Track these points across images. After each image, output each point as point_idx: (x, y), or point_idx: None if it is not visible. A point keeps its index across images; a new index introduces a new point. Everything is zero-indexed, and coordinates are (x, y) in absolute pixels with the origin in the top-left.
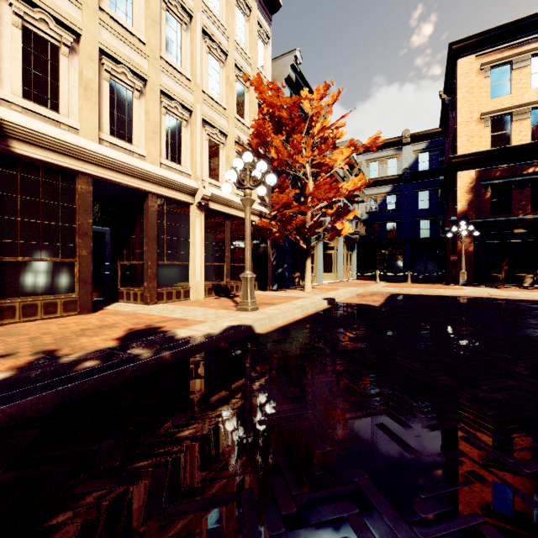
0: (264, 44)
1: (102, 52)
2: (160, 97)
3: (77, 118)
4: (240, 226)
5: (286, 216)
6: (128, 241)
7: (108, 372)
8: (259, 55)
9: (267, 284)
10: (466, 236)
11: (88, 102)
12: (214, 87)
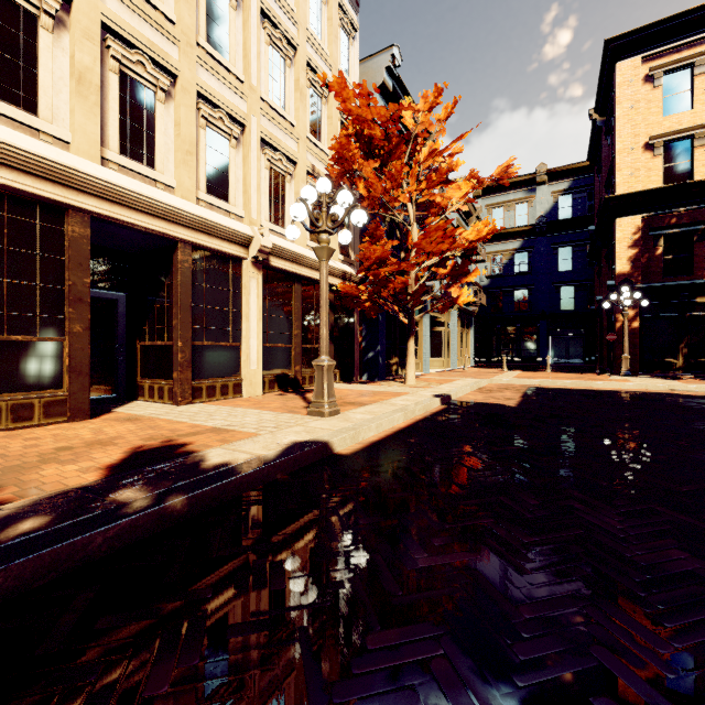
0: (349, 39)
1: (108, 29)
2: (197, 103)
3: (67, 126)
4: (315, 292)
5: (380, 277)
6: (151, 312)
7: (52, 548)
8: (342, 54)
9: (353, 374)
10: (629, 307)
11: (84, 102)
12: (278, 94)
